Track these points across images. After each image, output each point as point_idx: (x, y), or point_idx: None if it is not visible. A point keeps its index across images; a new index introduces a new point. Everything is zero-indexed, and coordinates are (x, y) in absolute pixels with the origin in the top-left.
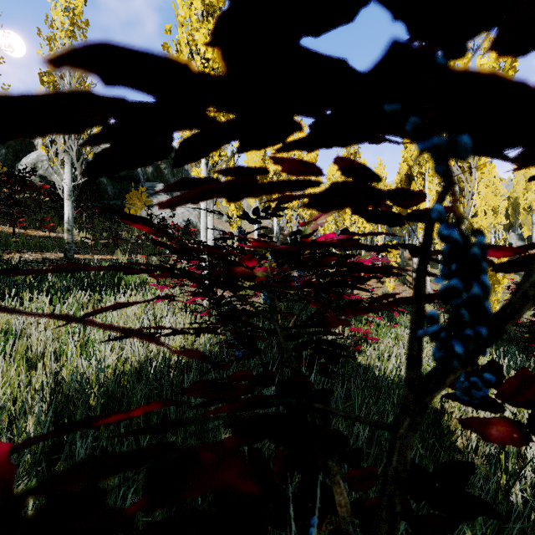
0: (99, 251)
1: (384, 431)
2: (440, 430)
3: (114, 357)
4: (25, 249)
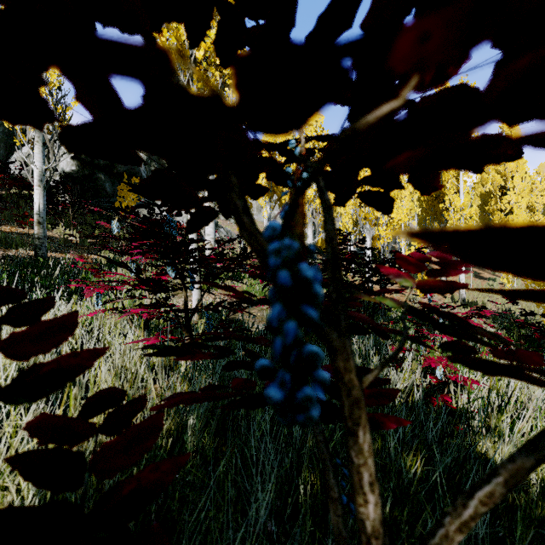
0: (85, 250)
1: None
2: None
3: None
4: None
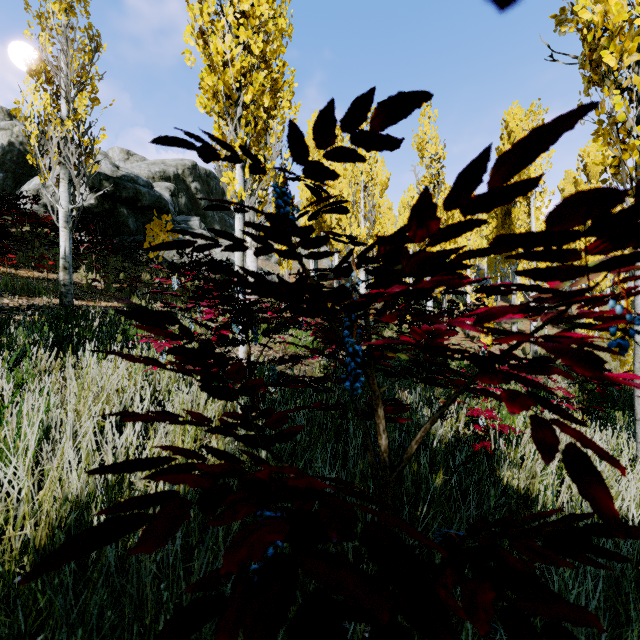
0: (111, 296)
1: None
2: None
3: None
4: (8, 293)
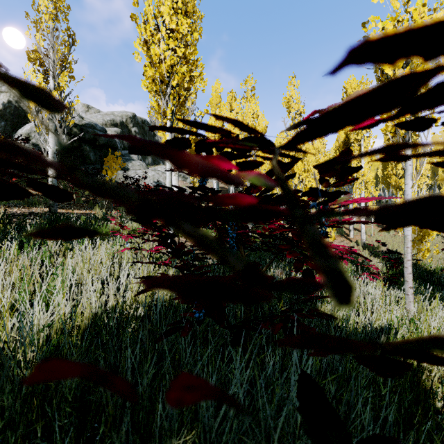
0: (81, 206)
1: (380, 413)
2: (431, 399)
3: (61, 312)
4: (15, 204)
